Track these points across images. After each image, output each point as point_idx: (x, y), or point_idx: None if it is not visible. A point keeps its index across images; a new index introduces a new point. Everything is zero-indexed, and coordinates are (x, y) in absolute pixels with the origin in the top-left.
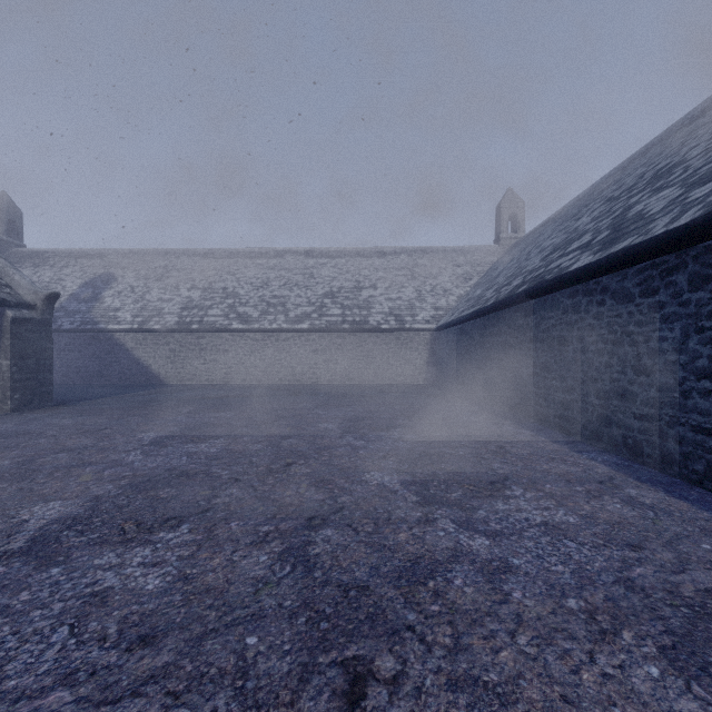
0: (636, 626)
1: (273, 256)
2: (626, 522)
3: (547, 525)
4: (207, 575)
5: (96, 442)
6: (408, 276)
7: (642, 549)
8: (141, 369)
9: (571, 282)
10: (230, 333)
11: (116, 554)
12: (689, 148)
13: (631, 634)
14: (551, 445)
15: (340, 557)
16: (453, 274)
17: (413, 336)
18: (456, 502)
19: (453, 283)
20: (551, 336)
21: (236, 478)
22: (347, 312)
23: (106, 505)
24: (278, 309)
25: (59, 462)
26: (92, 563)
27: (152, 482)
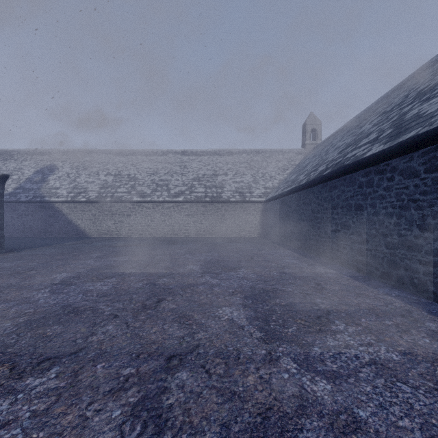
0: None
1: (160, 154)
2: None
3: (376, 364)
4: None
5: (19, 281)
6: (247, 167)
7: None
8: (73, 227)
9: (366, 164)
10: (132, 203)
11: None
12: None
13: None
14: (353, 282)
15: (192, 411)
16: (276, 166)
17: (250, 206)
18: (293, 338)
19: (276, 172)
20: (349, 204)
21: (115, 315)
22: (208, 190)
23: None
24: (163, 188)
25: None
26: None
27: (46, 319)
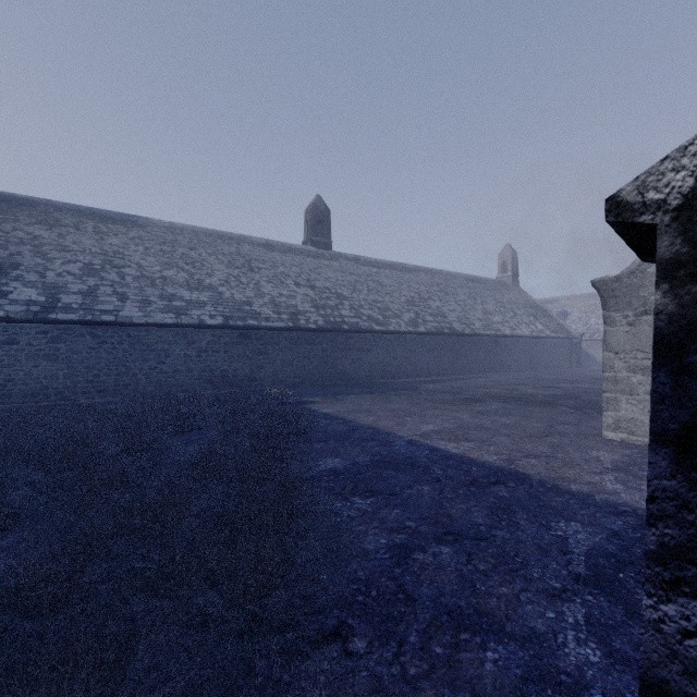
0: None
1: None
2: None
3: None
4: None
5: None
6: None
7: None
8: (590, 358)
9: None
10: None
11: None
12: None
13: None
14: None
15: None
16: None
17: None
18: None
19: None
20: None
21: None
22: None
23: None
24: None
25: None
26: None
27: None
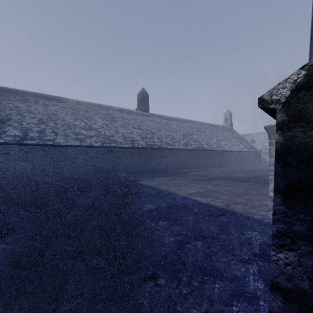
0: None
1: None
2: None
3: None
4: None
5: None
6: None
7: None
8: (264, 161)
9: None
10: None
11: None
12: None
13: None
14: None
15: None
16: None
17: None
18: None
19: None
20: None
21: None
22: None
23: None
24: None
25: None
26: None
27: None
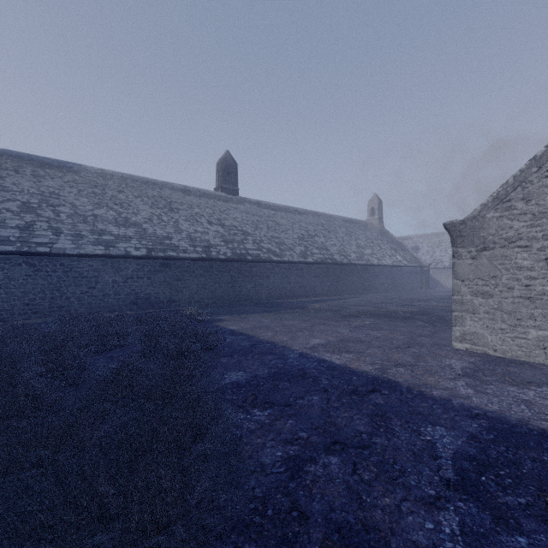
0: None
1: None
2: None
3: None
4: None
5: None
6: None
7: None
8: (435, 282)
9: None
10: None
11: None
12: None
13: None
14: None
15: None
16: None
17: None
18: None
19: None
20: None
21: None
22: None
23: None
24: None
25: None
26: None
27: None
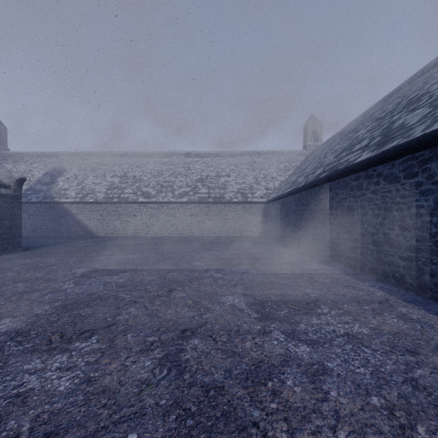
0: (427, 421)
1: (165, 156)
2: (403, 332)
3: (349, 335)
4: (105, 378)
5: (44, 275)
6: (249, 169)
7: (418, 354)
8: (81, 227)
9: (356, 170)
10: (138, 204)
11: (41, 360)
12: (430, 85)
13: (424, 429)
14: (344, 276)
15: (204, 362)
16: (277, 167)
17: (252, 206)
18: (284, 318)
19: (277, 173)
20: (342, 205)
21: (134, 301)
22: (211, 191)
23: (42, 321)
24: (168, 189)
25: (16, 289)
26: (22, 368)
27: (77, 303)
